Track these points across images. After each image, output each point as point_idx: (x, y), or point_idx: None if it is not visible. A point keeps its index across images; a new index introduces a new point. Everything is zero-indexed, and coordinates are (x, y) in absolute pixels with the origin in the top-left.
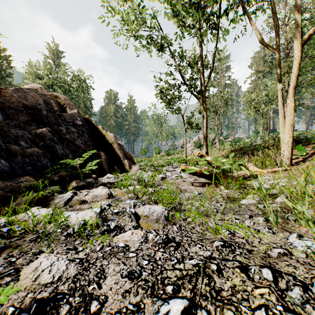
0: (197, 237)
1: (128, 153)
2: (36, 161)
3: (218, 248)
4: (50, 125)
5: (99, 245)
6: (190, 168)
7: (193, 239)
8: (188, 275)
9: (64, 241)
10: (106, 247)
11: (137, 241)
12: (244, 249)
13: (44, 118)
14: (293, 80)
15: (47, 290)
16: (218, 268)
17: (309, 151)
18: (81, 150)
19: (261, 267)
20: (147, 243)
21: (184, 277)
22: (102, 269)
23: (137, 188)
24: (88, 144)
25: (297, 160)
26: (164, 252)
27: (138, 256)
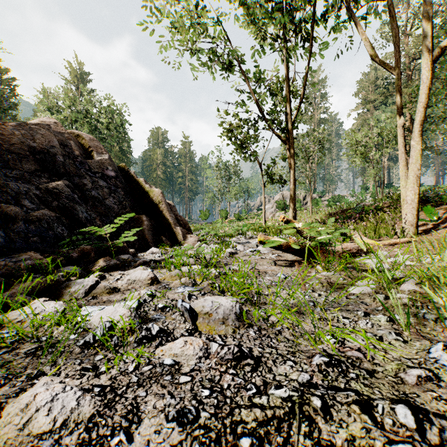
0: (286, 349)
1: (181, 217)
2: (47, 229)
3: (320, 368)
4: (69, 177)
5: (133, 362)
6: (272, 239)
7: (280, 351)
8: (275, 418)
9: (79, 355)
10: (143, 366)
11: (193, 356)
12: (361, 369)
13: (59, 167)
14: (420, 112)
15: (41, 444)
16: (323, 405)
17: (442, 215)
18: (113, 213)
19: (392, 403)
20: (208, 358)
21: (269, 421)
22: (135, 405)
23: (193, 269)
24: (124, 205)
25: (425, 227)
26: (236, 375)
27: (194, 381)
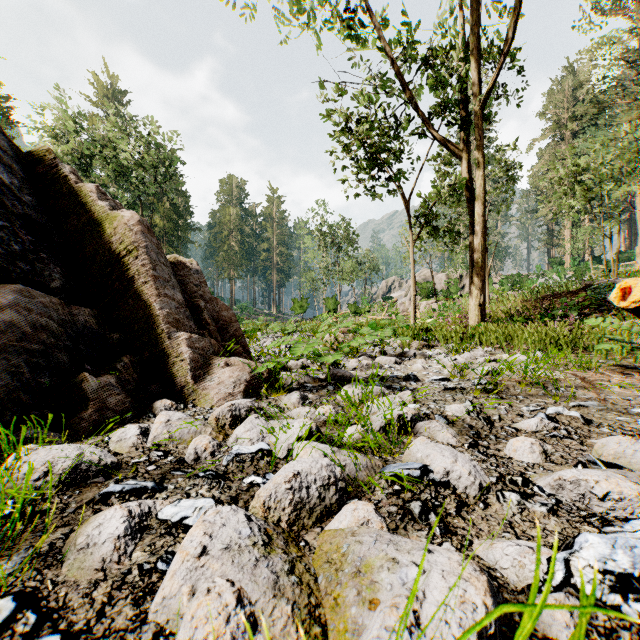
0: None
1: (217, 302)
2: None
3: None
4: None
5: None
6: None
7: None
8: None
9: None
10: None
11: None
12: None
13: None
14: None
15: None
16: None
17: None
18: None
19: None
20: None
21: None
22: None
23: None
24: None
25: None
26: None
27: None
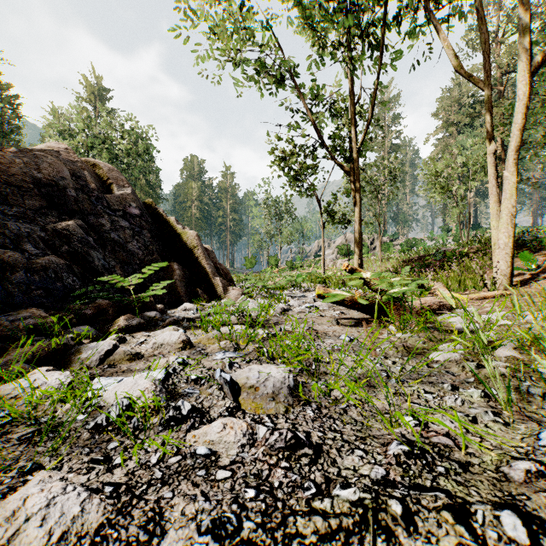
0: (353, 433)
1: (221, 265)
2: (54, 280)
3: (399, 460)
4: (83, 216)
5: (157, 451)
6: (334, 292)
7: (346, 437)
8: (342, 530)
9: (88, 442)
10: (170, 457)
11: (234, 443)
12: (452, 461)
13: (70, 203)
14: (515, 136)
15: None
16: (405, 512)
17: (542, 263)
18: (138, 260)
19: (495, 509)
20: (254, 447)
21: (334, 533)
22: (158, 510)
23: (236, 329)
24: (151, 250)
25: (521, 277)
26: (289, 469)
27: (235, 477)
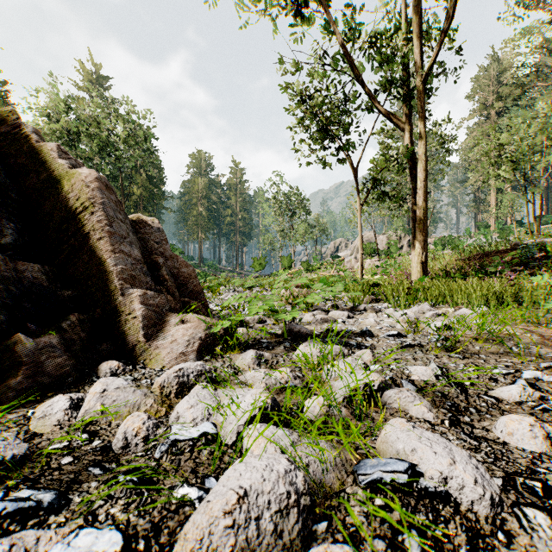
0: None
1: (177, 259)
2: None
3: None
4: None
5: None
6: None
7: None
8: None
9: None
10: None
11: None
12: None
13: None
14: None
15: None
16: None
17: None
18: None
19: None
20: None
21: None
22: None
23: None
24: None
25: None
26: None
27: None
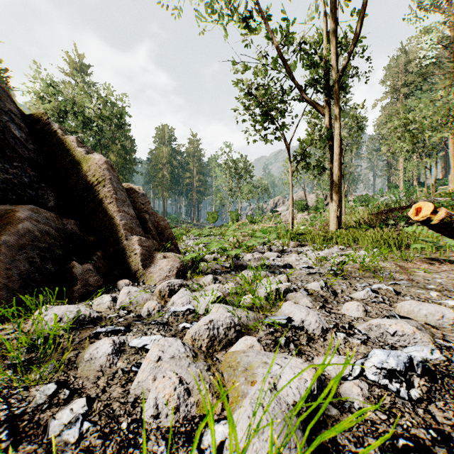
0: None
1: (157, 215)
2: None
3: None
4: None
5: None
6: None
7: None
8: None
9: None
10: None
11: None
12: None
13: None
14: None
15: None
16: None
17: None
18: None
19: None
20: None
21: None
22: None
23: None
24: None
25: None
26: None
27: None
